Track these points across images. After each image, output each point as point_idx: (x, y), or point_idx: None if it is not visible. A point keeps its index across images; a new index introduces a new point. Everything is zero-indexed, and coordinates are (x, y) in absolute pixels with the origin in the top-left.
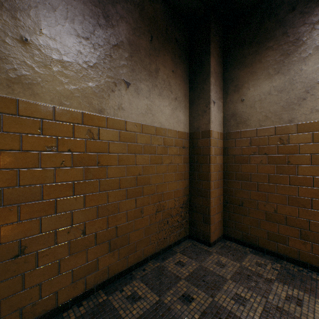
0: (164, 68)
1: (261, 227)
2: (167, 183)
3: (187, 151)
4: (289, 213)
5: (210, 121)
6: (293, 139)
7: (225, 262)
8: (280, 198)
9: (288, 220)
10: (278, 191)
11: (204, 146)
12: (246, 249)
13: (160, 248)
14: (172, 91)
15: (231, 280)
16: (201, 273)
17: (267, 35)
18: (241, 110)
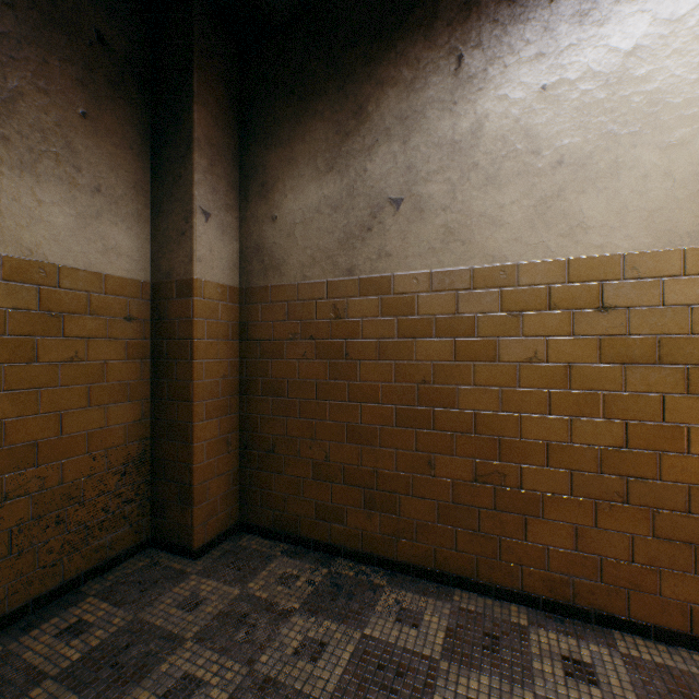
0: (44, 97)
1: (305, 493)
2: (58, 413)
3: (145, 329)
4: (348, 458)
5: (194, 257)
6: (355, 309)
7: (208, 594)
8: (335, 430)
9: (347, 474)
10: (332, 416)
11: (182, 318)
12: (278, 548)
13: (27, 598)
14: (80, 167)
15: (194, 640)
16: (123, 642)
17: (315, 87)
18: (273, 240)
